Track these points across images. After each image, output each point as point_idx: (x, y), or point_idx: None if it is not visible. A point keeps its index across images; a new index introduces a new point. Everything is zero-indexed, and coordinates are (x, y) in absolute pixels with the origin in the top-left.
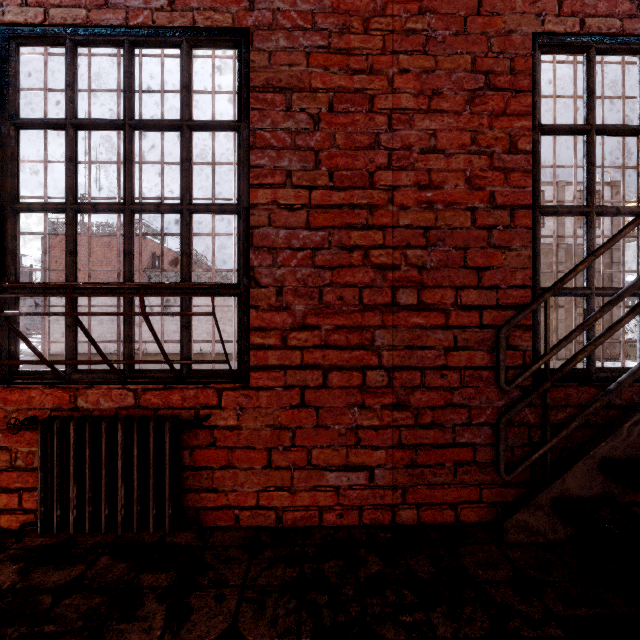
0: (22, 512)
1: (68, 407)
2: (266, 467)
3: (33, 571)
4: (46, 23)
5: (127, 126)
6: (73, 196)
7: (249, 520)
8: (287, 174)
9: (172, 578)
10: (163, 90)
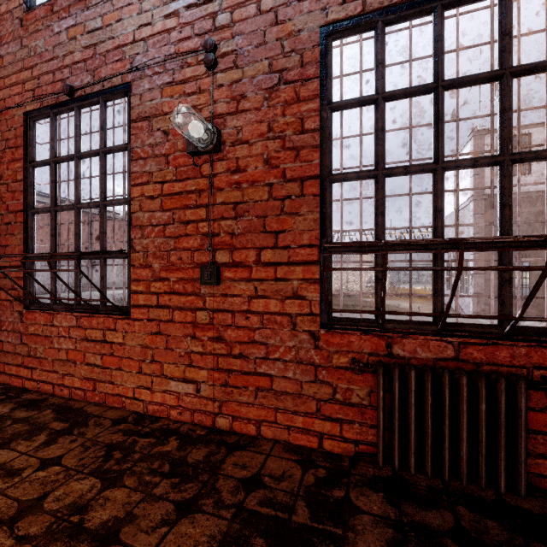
0: (341, 439)
1: (383, 353)
2: None
3: (401, 505)
4: (362, 12)
5: (440, 88)
6: (383, 162)
7: None
8: None
9: None
10: (458, 48)
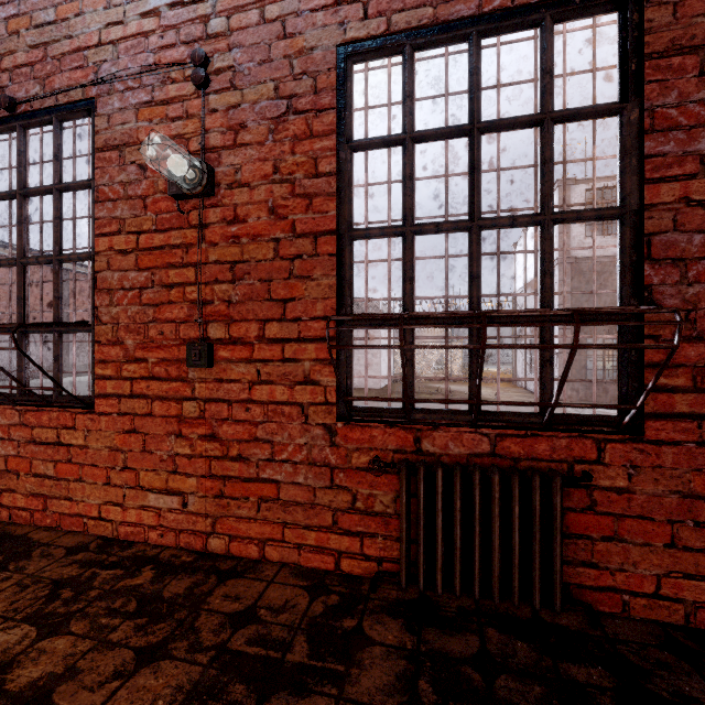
0: (362, 557)
1: (411, 449)
2: (668, 545)
3: (422, 632)
4: (387, 32)
5: (475, 130)
6: (412, 217)
7: (642, 610)
8: (701, 160)
9: (608, 677)
10: (499, 84)
